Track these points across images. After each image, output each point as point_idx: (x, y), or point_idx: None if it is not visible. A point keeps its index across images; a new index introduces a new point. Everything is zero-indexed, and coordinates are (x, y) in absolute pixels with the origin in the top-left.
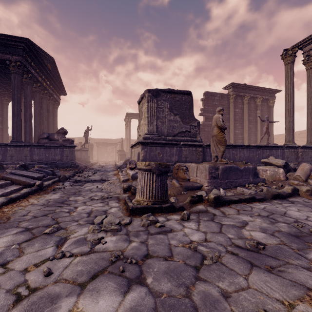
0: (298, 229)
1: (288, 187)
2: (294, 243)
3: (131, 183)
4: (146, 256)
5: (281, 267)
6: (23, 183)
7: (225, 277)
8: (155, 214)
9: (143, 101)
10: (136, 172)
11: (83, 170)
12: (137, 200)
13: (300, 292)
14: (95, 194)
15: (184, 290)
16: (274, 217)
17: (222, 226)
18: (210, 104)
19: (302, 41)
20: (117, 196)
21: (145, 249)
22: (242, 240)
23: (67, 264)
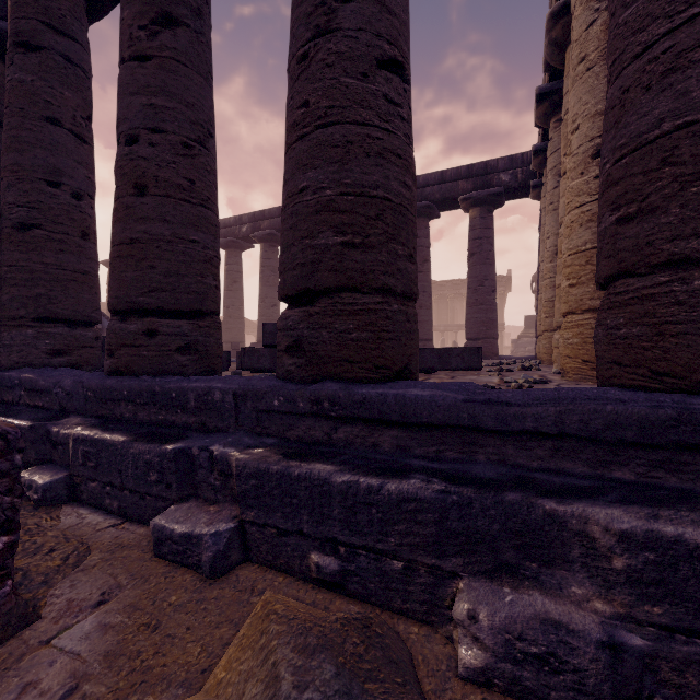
0: None
1: None
2: None
3: None
4: None
5: None
6: None
7: None
8: None
9: None
10: None
11: None
12: None
13: None
14: None
15: None
16: None
17: None
18: None
19: None
20: None
21: None
22: None
23: None
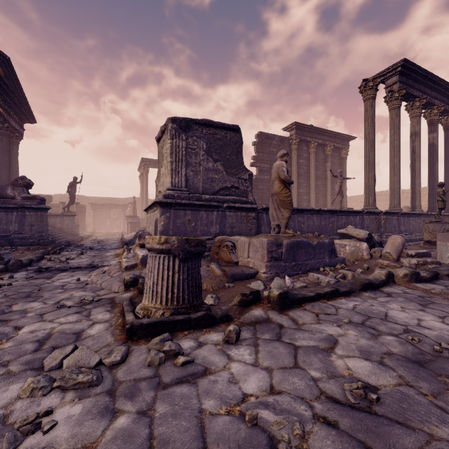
0: (415, 346)
1: (381, 272)
2: (421, 379)
3: (140, 271)
4: None
5: None
6: None
7: None
8: (177, 334)
9: (165, 137)
10: None
11: (63, 248)
12: (144, 306)
13: None
14: (71, 294)
15: None
16: (372, 324)
17: (296, 352)
18: (265, 150)
19: (385, 71)
20: (112, 297)
21: (145, 436)
22: (336, 382)
23: None
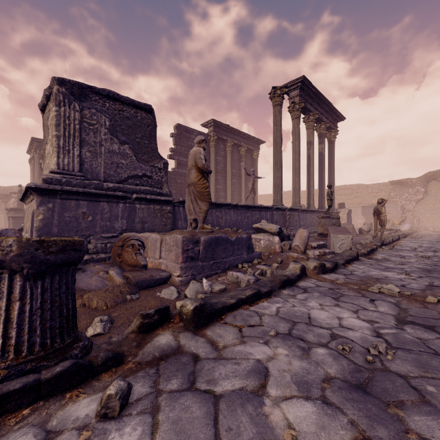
0: (348, 360)
1: (296, 266)
2: (375, 420)
3: None
4: None
5: None
6: None
7: None
8: (4, 421)
9: (50, 104)
10: None
11: None
12: None
13: None
14: None
15: None
16: (300, 332)
17: (217, 409)
18: (184, 144)
19: (289, 84)
20: None
21: None
22: None
23: None
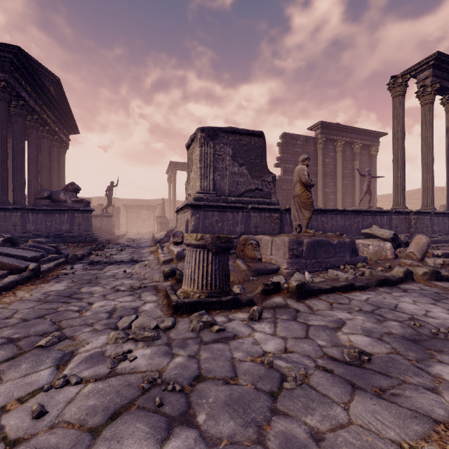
0: (415, 330)
1: (399, 270)
2: (410, 350)
3: (176, 264)
4: (196, 379)
5: (395, 389)
6: (8, 266)
7: (316, 408)
8: (211, 312)
9: (194, 144)
10: (183, 248)
11: (104, 246)
12: (184, 290)
13: (424, 428)
14: (122, 282)
15: (255, 431)
16: (381, 312)
17: (308, 329)
18: (290, 151)
19: (416, 66)
20: (155, 284)
21: (195, 368)
22: (337, 349)
23: (71, 397)
